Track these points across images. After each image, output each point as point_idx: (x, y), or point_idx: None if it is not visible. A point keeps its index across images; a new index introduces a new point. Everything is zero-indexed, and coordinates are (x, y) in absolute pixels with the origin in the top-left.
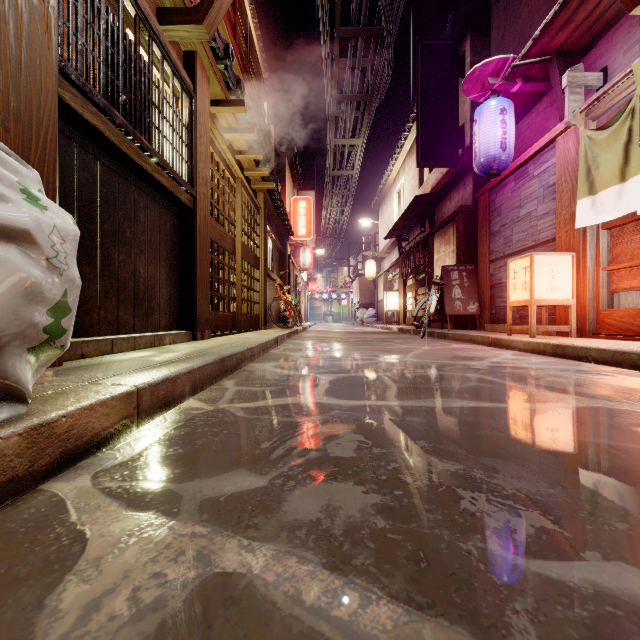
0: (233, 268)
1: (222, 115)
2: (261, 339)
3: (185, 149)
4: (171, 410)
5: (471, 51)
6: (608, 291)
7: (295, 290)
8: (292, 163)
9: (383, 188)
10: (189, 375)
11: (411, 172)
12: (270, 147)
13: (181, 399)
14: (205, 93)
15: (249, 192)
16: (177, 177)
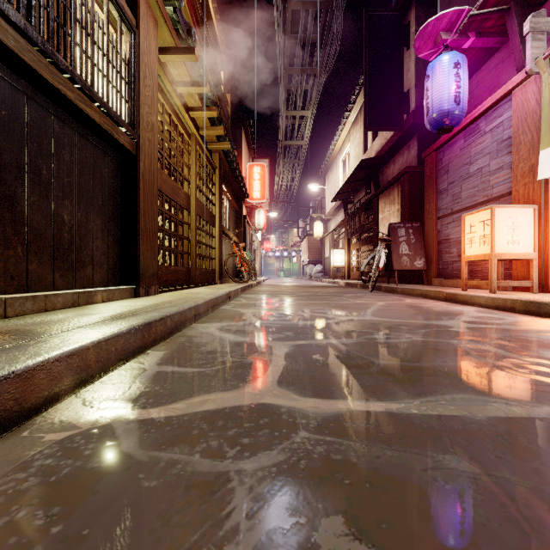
0: (187, 223)
1: (173, 66)
2: (211, 295)
3: (125, 87)
4: (13, 431)
5: (416, 21)
6: None
7: (251, 248)
8: (248, 133)
9: (329, 157)
10: (71, 359)
11: (356, 140)
12: (227, 114)
13: (48, 402)
14: (151, 33)
15: (204, 151)
16: (112, 114)
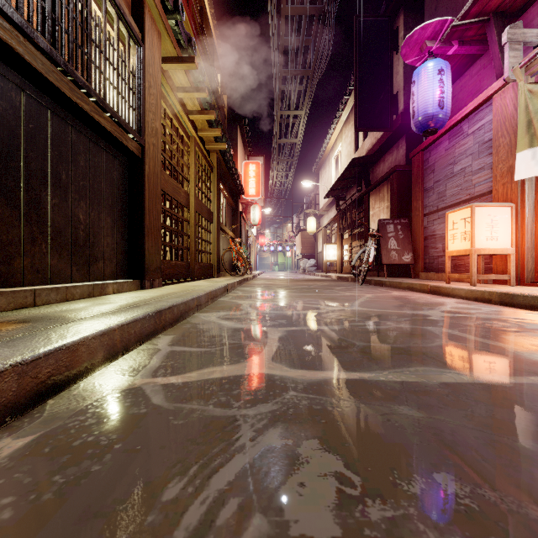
0: (187, 220)
1: (174, 73)
2: (210, 287)
3: (132, 96)
4: (65, 391)
5: (404, 26)
6: None
7: (246, 243)
8: (243, 132)
9: (322, 154)
10: (103, 338)
11: (348, 139)
12: (223, 114)
13: (87, 371)
14: (155, 45)
15: (202, 151)
16: (122, 122)
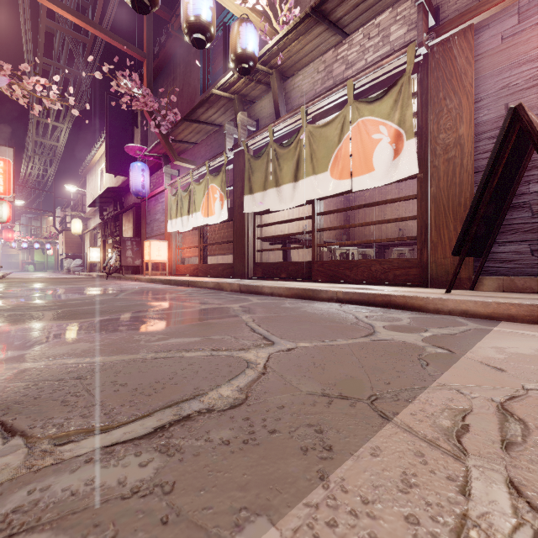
0: None
1: None
2: None
3: None
4: None
5: (141, 115)
6: (180, 257)
7: None
8: None
9: (89, 163)
10: None
11: None
12: None
13: None
14: None
15: None
16: None
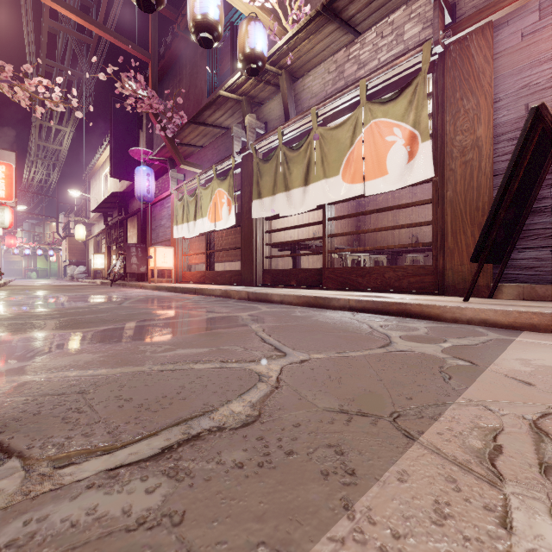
0: None
1: None
2: None
3: None
4: None
5: (146, 118)
6: (186, 264)
7: None
8: None
9: (93, 167)
10: None
11: None
12: None
13: None
14: None
15: None
16: None
